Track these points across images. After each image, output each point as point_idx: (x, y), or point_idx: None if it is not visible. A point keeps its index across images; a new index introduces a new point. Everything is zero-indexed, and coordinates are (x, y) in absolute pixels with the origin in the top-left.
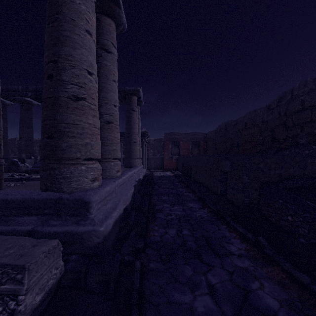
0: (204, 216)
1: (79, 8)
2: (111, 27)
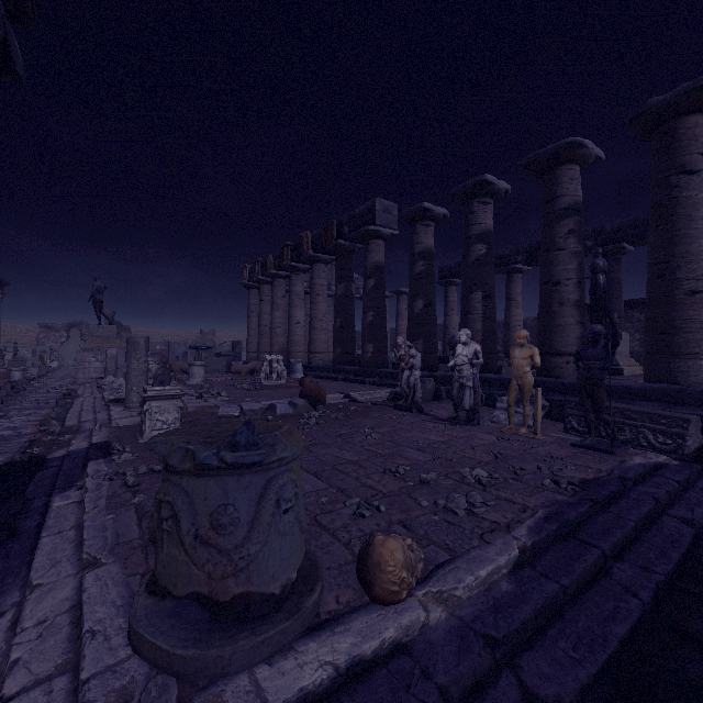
0: None
1: (696, 200)
2: None
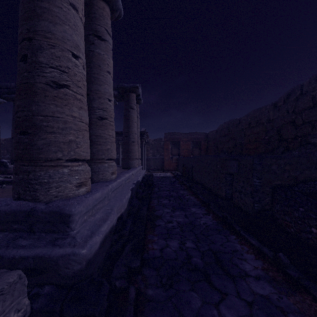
0: (209, 224)
1: None
2: (105, 11)
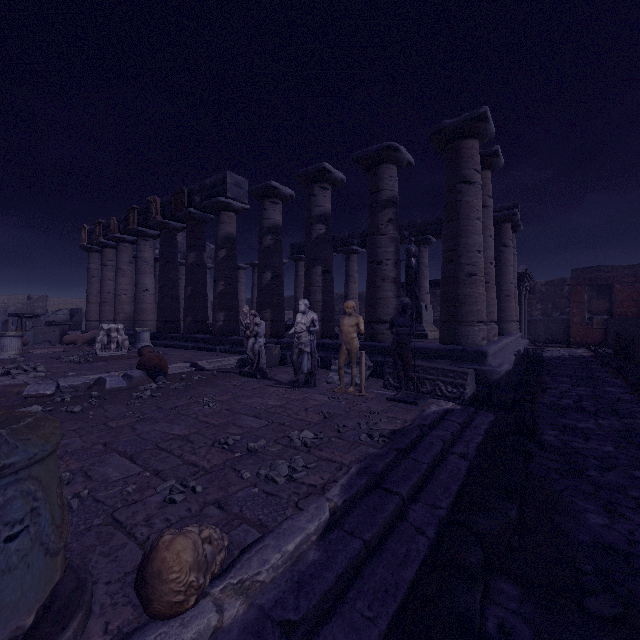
0: (624, 398)
1: (472, 204)
2: (487, 178)
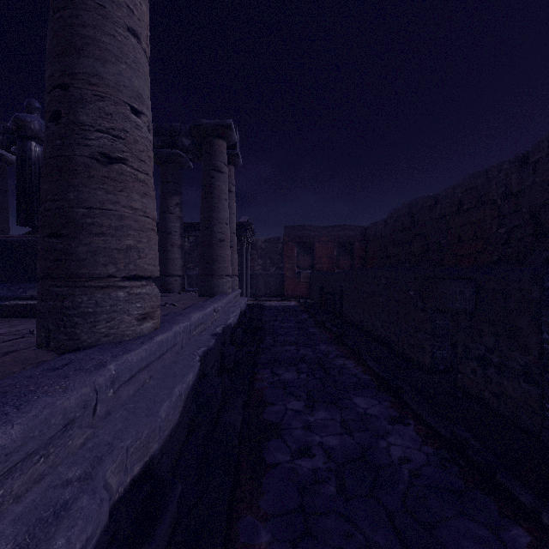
0: (417, 461)
1: None
2: None
